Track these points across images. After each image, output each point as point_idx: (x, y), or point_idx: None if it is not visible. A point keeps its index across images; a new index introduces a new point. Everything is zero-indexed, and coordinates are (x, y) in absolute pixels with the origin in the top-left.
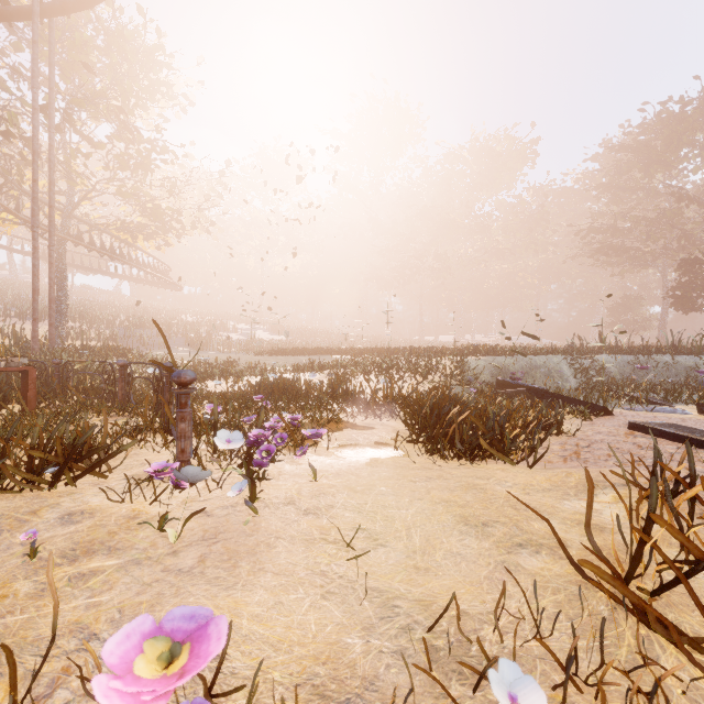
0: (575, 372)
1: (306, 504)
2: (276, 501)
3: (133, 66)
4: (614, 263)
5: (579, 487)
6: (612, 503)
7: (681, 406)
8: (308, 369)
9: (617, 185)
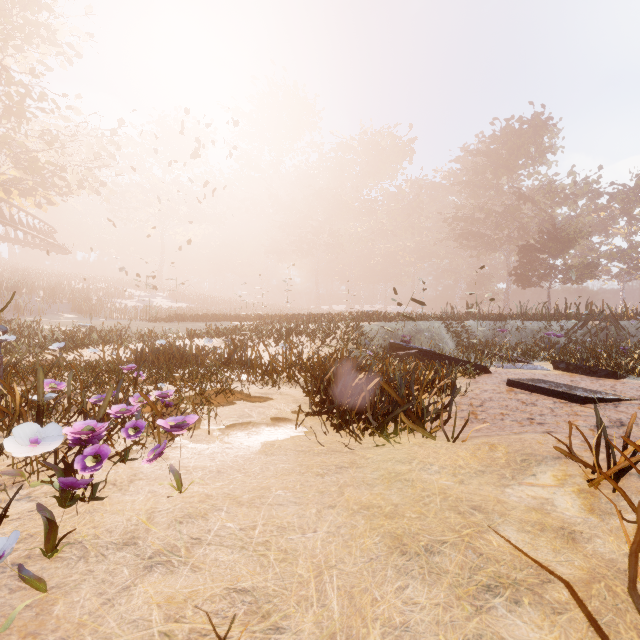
0: (452, 335)
1: (155, 542)
2: (105, 539)
3: (4, 1)
4: (472, 247)
5: (512, 465)
6: (557, 486)
7: (537, 363)
8: (204, 334)
9: (475, 183)
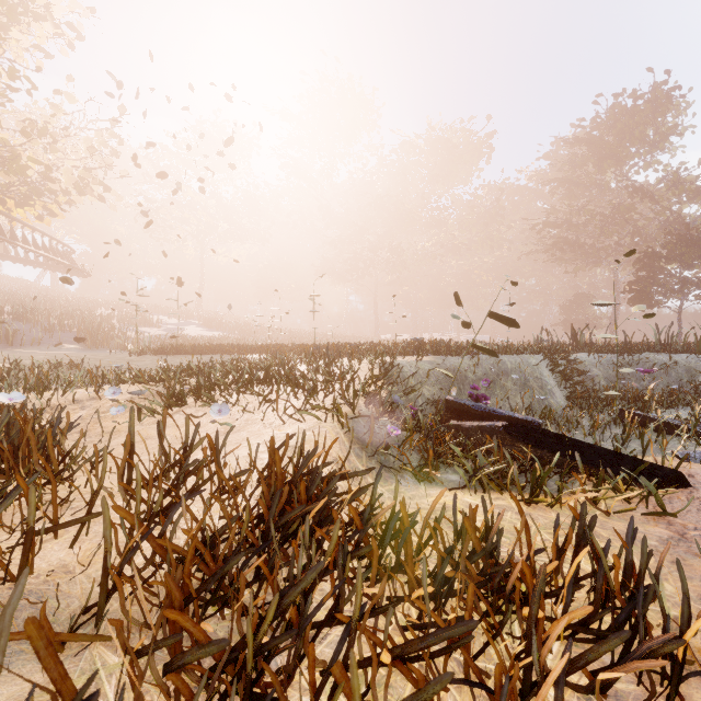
0: (561, 379)
1: None
2: None
3: None
4: (568, 259)
5: None
6: None
7: None
8: (125, 378)
9: (571, 180)
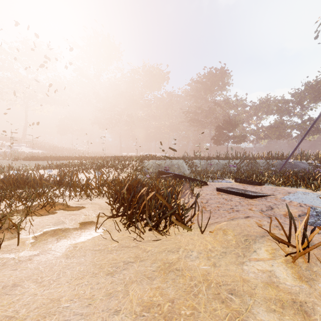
0: (188, 167)
1: None
2: None
3: None
4: (195, 126)
5: (240, 245)
6: (272, 259)
7: (227, 179)
8: (47, 167)
9: (196, 96)
